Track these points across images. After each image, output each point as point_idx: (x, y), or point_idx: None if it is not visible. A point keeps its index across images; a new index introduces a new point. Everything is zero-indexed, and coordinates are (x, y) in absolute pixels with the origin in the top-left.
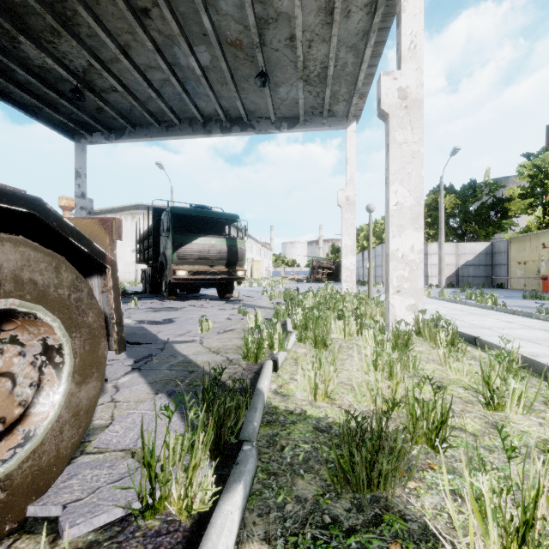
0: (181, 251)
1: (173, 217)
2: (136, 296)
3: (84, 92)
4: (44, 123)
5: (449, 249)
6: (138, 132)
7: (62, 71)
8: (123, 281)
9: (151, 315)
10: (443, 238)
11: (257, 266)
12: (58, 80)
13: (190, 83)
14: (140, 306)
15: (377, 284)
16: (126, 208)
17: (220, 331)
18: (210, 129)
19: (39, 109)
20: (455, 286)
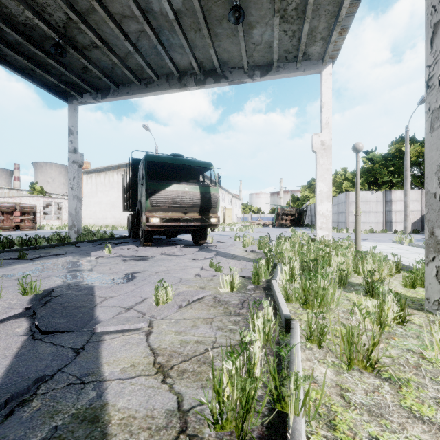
0: (154, 198)
1: (150, 166)
2: (119, 241)
3: (68, 50)
4: (39, 86)
5: (413, 196)
6: (121, 90)
7: (42, 26)
8: (120, 226)
9: (116, 266)
10: (408, 185)
11: (229, 213)
12: (43, 38)
13: (164, 33)
14: (113, 253)
15: (341, 229)
16: (122, 165)
17: (181, 304)
18: (185, 83)
19: (33, 72)
20: (421, 231)
